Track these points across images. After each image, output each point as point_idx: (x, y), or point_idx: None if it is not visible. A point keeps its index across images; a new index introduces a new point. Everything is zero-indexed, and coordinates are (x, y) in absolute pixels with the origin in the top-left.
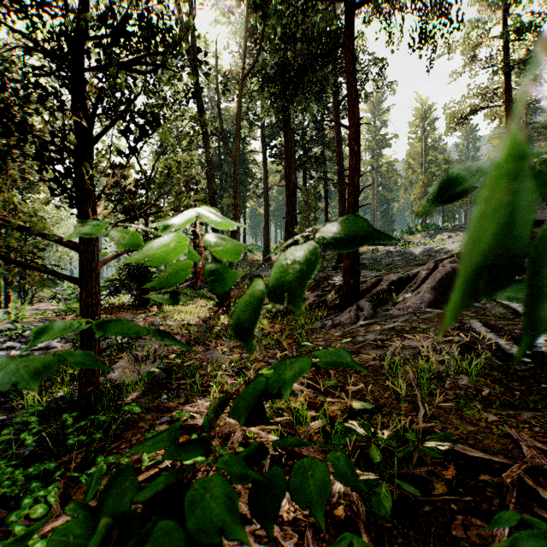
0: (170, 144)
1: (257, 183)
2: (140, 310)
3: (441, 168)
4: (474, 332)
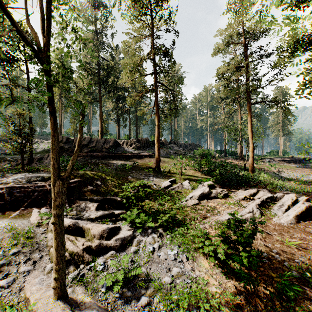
0: None
1: None
2: None
3: None
4: None
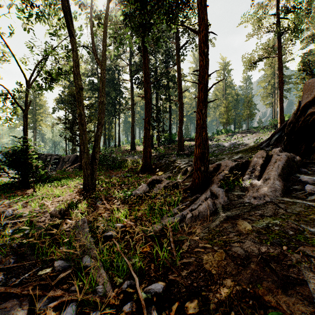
0: (49, 53)
1: (127, 101)
2: (15, 192)
3: (234, 98)
4: None
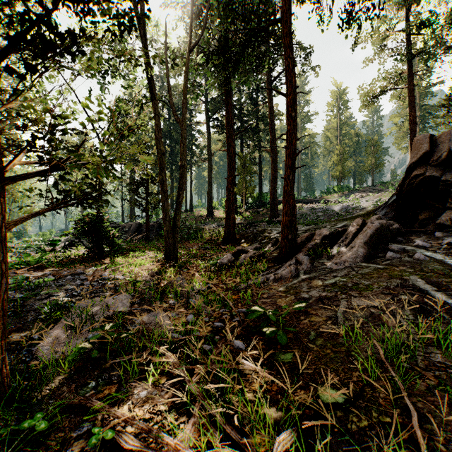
0: (122, 110)
1: (202, 150)
2: (93, 262)
3: (353, 140)
4: (420, 291)
